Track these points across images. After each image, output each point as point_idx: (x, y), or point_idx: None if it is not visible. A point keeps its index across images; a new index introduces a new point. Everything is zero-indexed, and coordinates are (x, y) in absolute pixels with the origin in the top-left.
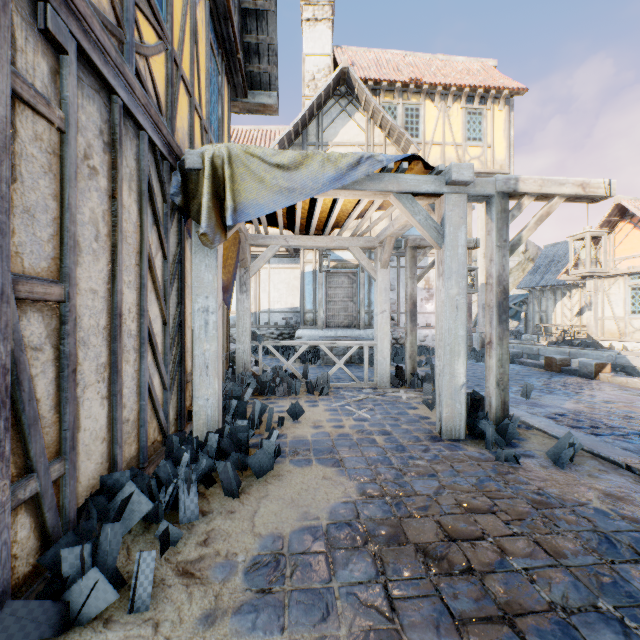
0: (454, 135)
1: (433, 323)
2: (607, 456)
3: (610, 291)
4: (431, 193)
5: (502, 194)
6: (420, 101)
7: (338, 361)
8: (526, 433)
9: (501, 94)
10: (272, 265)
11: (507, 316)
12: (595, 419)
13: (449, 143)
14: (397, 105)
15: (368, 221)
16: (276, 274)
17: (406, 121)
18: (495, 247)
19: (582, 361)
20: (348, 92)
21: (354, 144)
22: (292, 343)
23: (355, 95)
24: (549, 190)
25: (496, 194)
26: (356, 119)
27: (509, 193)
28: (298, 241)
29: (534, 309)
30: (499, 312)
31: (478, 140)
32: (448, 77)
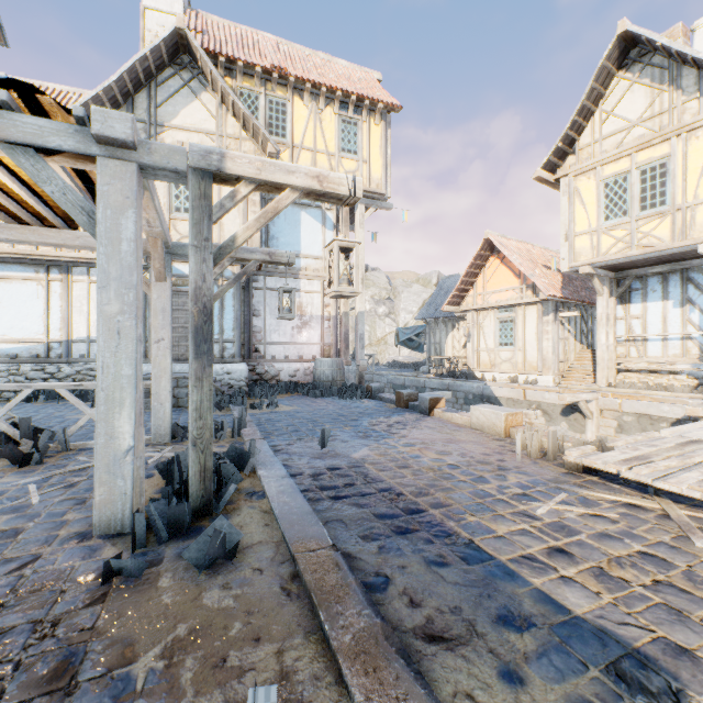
0: (327, 143)
1: (307, 355)
2: (288, 541)
3: (484, 323)
4: (71, 152)
5: (202, 173)
6: (287, 96)
7: (88, 410)
8: (245, 507)
9: (377, 107)
10: (93, 277)
11: (210, 346)
12: (365, 472)
13: (321, 151)
14: (259, 94)
15: (218, 229)
16: None
17: (271, 116)
18: (190, 247)
19: (421, 396)
20: (193, 64)
21: (201, 131)
22: (2, 387)
23: (201, 69)
24: (273, 177)
25: (192, 171)
26: (204, 100)
27: (216, 173)
28: (12, 232)
29: (430, 340)
30: (197, 340)
31: (354, 153)
32: (324, 77)
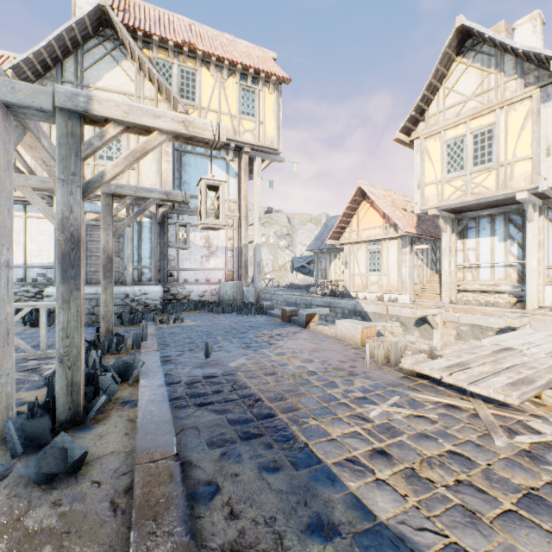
0: (230, 106)
1: (213, 279)
2: (136, 451)
3: (358, 254)
4: None
5: (69, 113)
6: (196, 67)
7: None
8: (114, 416)
9: (271, 79)
10: (29, 213)
11: (78, 271)
12: (235, 379)
13: (225, 113)
14: (173, 64)
15: (136, 174)
16: (35, 224)
17: (182, 82)
18: (57, 180)
19: (300, 312)
20: (115, 36)
21: (122, 92)
22: None
23: (121, 41)
24: (140, 120)
25: (59, 111)
26: (124, 67)
27: (84, 114)
28: None
29: (318, 267)
30: (64, 266)
31: (252, 115)
32: (228, 53)
